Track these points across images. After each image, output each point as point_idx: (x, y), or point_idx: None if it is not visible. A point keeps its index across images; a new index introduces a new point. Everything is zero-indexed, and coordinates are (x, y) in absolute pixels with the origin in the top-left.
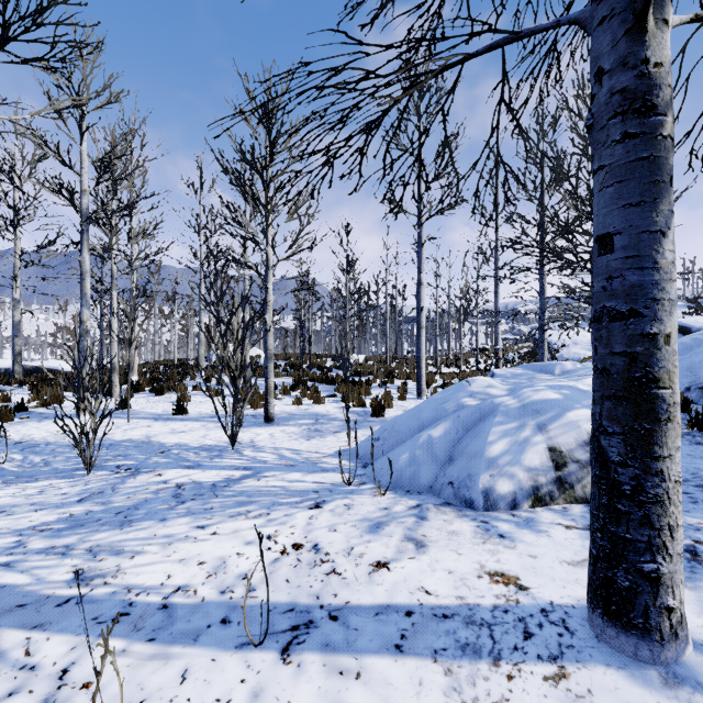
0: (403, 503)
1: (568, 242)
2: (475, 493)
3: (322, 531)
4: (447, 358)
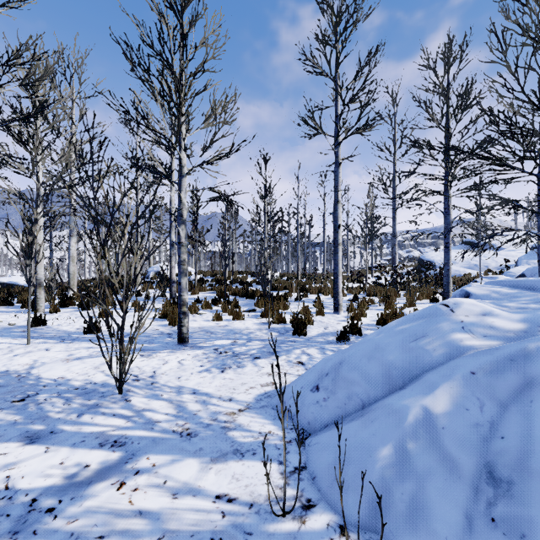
0: None
1: (518, 142)
2: None
3: None
4: (352, 274)
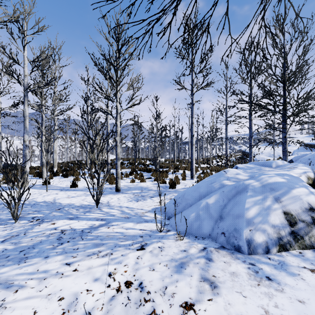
0: (195, 246)
1: (271, 99)
2: (241, 242)
3: (145, 269)
4: (203, 160)
